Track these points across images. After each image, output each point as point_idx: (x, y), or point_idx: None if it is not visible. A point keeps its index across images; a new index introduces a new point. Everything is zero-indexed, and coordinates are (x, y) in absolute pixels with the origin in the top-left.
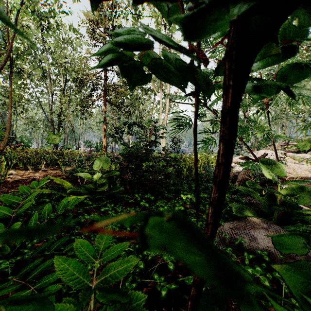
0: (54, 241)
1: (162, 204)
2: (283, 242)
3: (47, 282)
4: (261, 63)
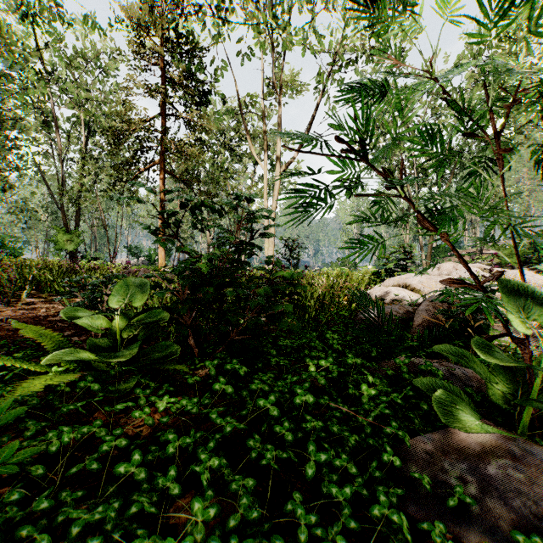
0: None
1: (263, 386)
2: None
3: None
4: None
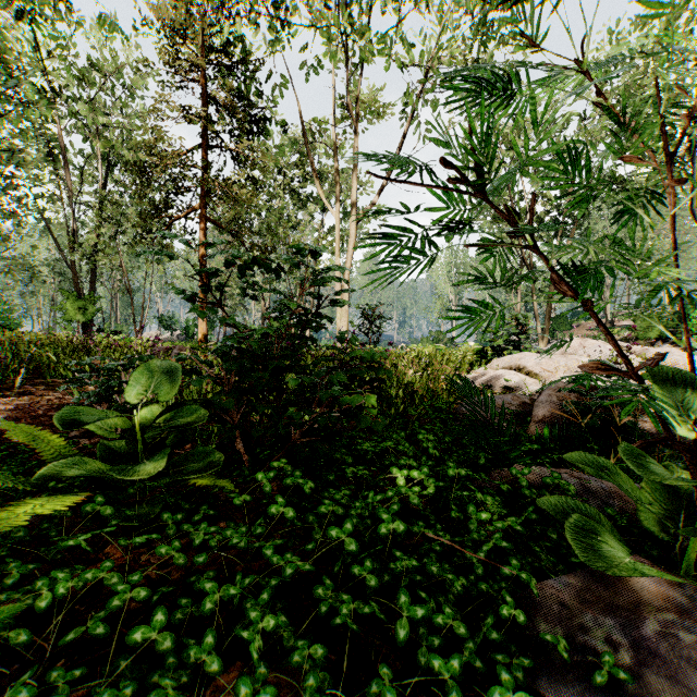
0: None
1: (336, 508)
2: None
3: None
4: None
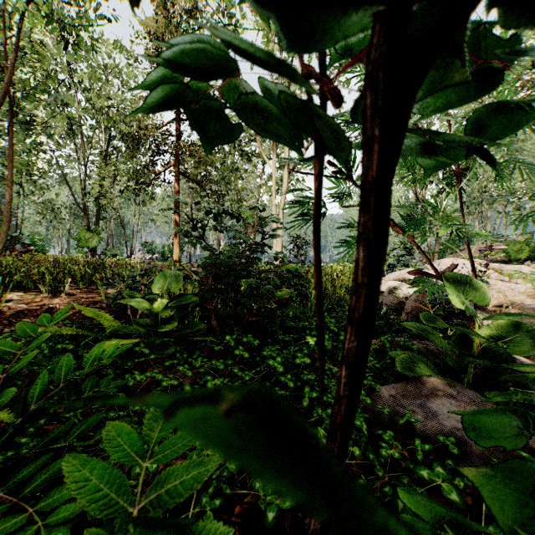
0: (78, 421)
1: (272, 353)
2: (483, 427)
3: (58, 499)
4: (443, 99)
